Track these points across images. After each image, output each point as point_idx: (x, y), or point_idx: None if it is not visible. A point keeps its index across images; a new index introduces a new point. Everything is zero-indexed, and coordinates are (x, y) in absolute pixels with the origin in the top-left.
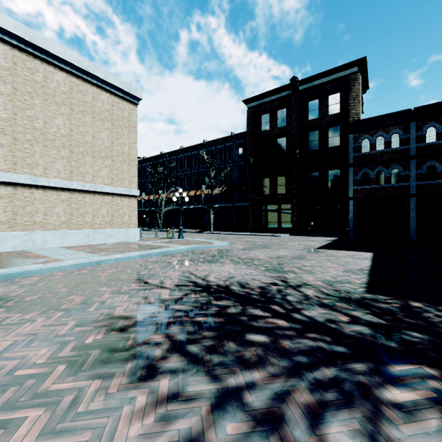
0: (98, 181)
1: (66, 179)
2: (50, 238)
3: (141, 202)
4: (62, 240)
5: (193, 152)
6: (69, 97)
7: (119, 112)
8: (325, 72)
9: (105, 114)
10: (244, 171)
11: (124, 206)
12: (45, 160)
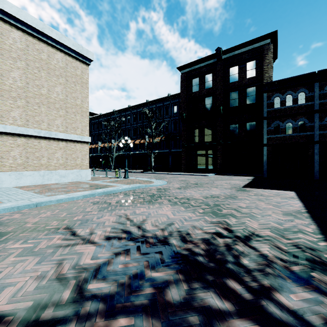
0: (53, 128)
1: (22, 126)
2: (6, 179)
3: (98, 148)
4: (18, 180)
5: (138, 109)
6: (25, 53)
7: (72, 70)
8: (244, 44)
9: (59, 71)
10: (178, 124)
11: (77, 151)
12: (1, 108)
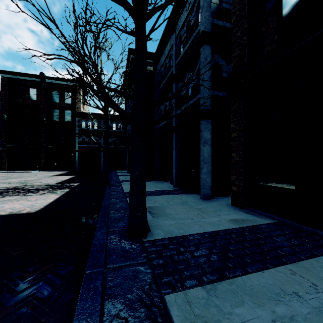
0: None
1: None
2: None
3: None
4: None
5: None
6: None
7: None
8: (63, 79)
9: None
10: None
11: None
12: None
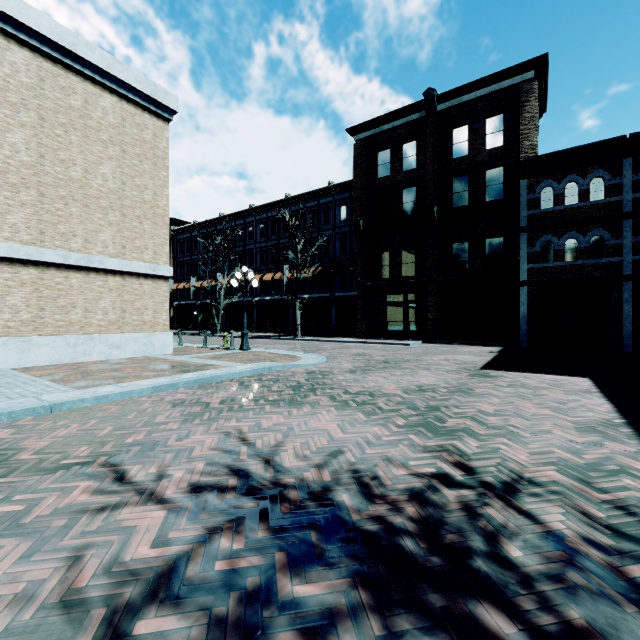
0: (95, 249)
1: (31, 243)
2: None
3: (190, 290)
4: (22, 355)
5: (269, 213)
6: (37, 95)
7: (135, 130)
8: (481, 81)
9: (108, 132)
10: (348, 242)
11: (145, 295)
12: None
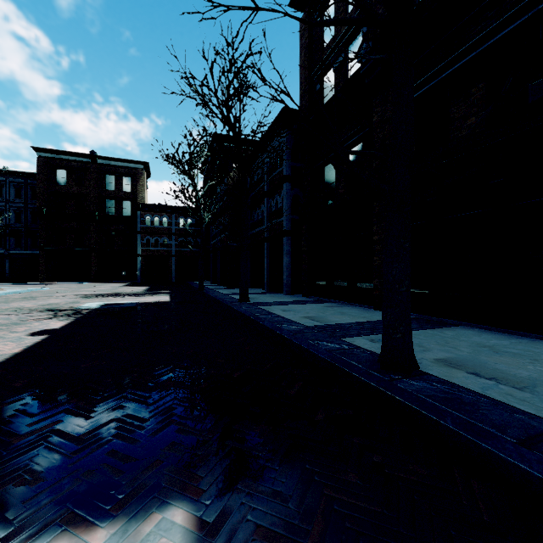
0: None
1: None
2: None
3: None
4: None
5: None
6: None
7: None
8: (121, 159)
9: None
10: (24, 215)
11: None
12: None
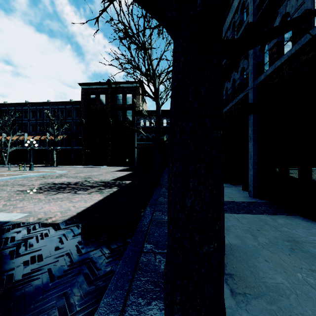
0: None
1: None
2: None
3: None
4: None
5: (38, 107)
6: None
7: None
8: (125, 82)
9: None
10: (79, 126)
11: None
12: None
